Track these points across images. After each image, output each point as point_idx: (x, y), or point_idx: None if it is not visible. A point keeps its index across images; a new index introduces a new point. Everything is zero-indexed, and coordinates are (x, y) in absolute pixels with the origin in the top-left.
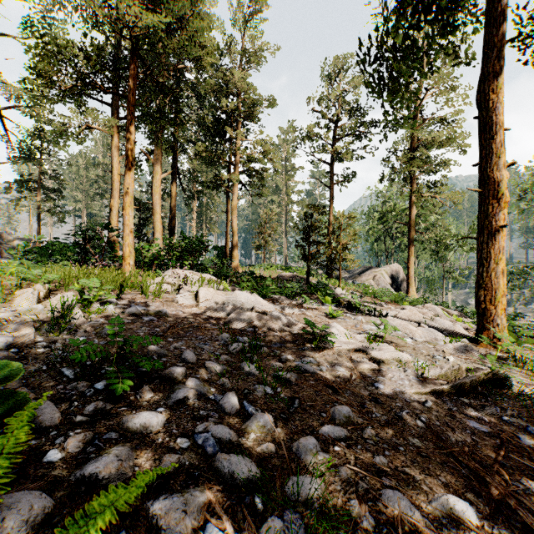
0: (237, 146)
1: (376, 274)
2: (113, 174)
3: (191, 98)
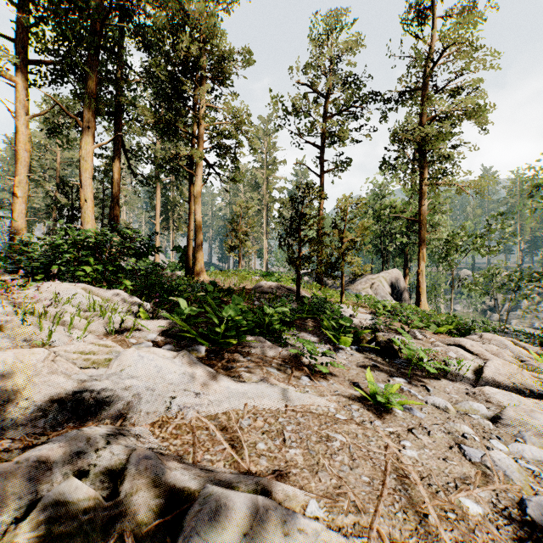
0: (201, 112)
1: (374, 281)
2: (18, 140)
3: (142, 52)
